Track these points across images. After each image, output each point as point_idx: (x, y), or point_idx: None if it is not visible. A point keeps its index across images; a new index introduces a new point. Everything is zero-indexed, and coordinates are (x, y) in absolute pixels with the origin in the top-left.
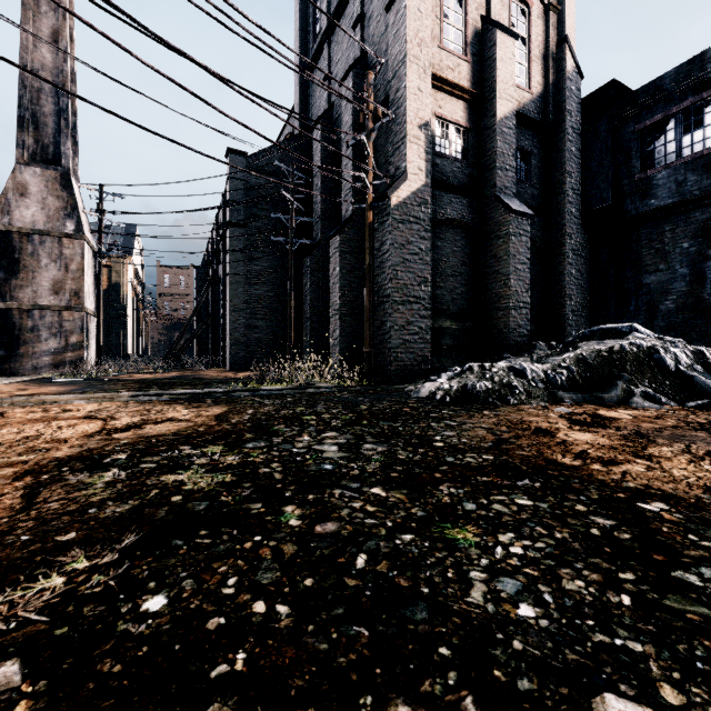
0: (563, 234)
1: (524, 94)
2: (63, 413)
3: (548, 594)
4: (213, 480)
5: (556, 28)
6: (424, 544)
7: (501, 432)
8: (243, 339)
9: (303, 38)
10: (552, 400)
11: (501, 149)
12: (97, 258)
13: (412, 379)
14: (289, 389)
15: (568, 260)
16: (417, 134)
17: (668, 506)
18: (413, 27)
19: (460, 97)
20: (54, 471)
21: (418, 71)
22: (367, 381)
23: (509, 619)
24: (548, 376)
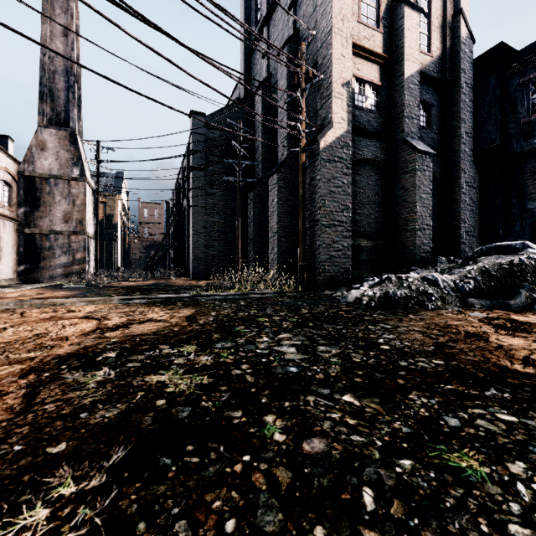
0: (458, 170)
1: (426, 57)
2: (68, 314)
3: None
4: (192, 382)
5: (452, 3)
6: (430, 475)
7: (436, 336)
8: (202, 255)
9: (247, 24)
10: (464, 305)
11: (408, 101)
12: (95, 195)
13: (337, 287)
14: (240, 294)
15: (462, 190)
16: (340, 91)
17: None
18: (338, 5)
19: (374, 61)
20: (55, 369)
21: (341, 41)
22: (300, 288)
23: None
24: (457, 285)
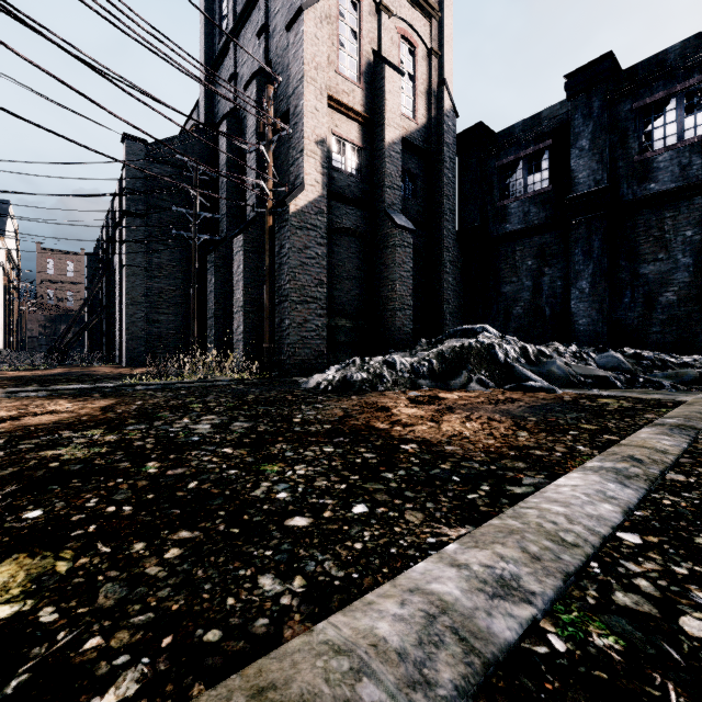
0: (442, 248)
1: (411, 124)
2: None
3: (301, 488)
4: (90, 452)
5: (437, 70)
6: (242, 474)
7: (352, 410)
8: (142, 333)
9: (209, 31)
10: (413, 387)
11: (390, 170)
12: None
13: (309, 372)
14: (185, 383)
15: (446, 270)
16: (314, 149)
17: (417, 445)
18: (311, 51)
19: (355, 119)
20: None
21: (315, 92)
22: (266, 375)
23: (269, 499)
24: (413, 367)
